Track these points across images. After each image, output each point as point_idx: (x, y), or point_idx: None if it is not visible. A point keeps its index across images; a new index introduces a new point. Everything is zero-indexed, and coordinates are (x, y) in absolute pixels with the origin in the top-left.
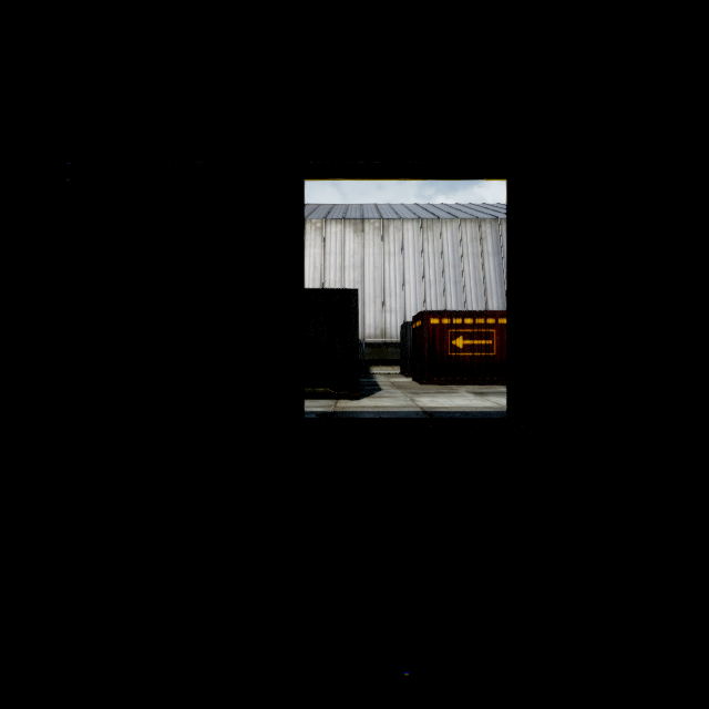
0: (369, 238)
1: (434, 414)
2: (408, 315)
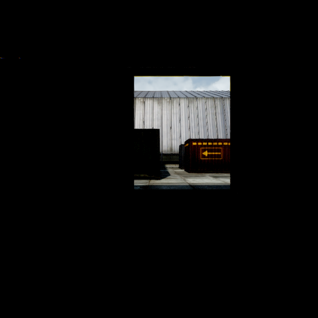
0: (164, 106)
1: (195, 187)
2: (182, 141)
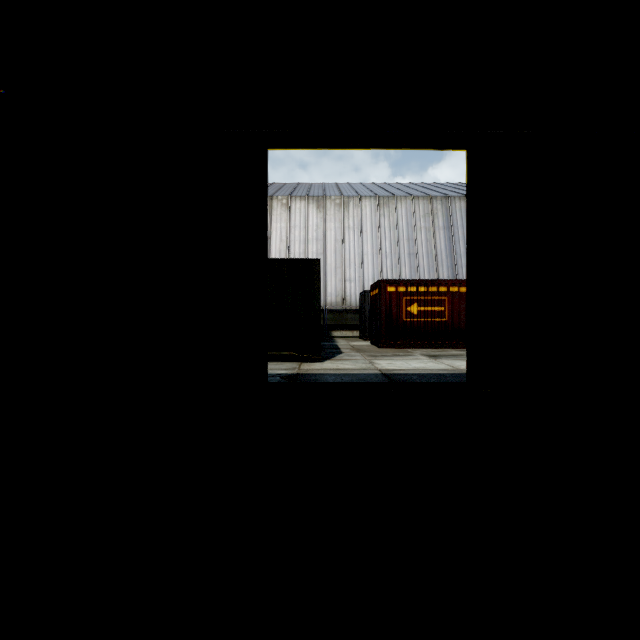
0: (330, 214)
1: (393, 377)
2: (366, 284)
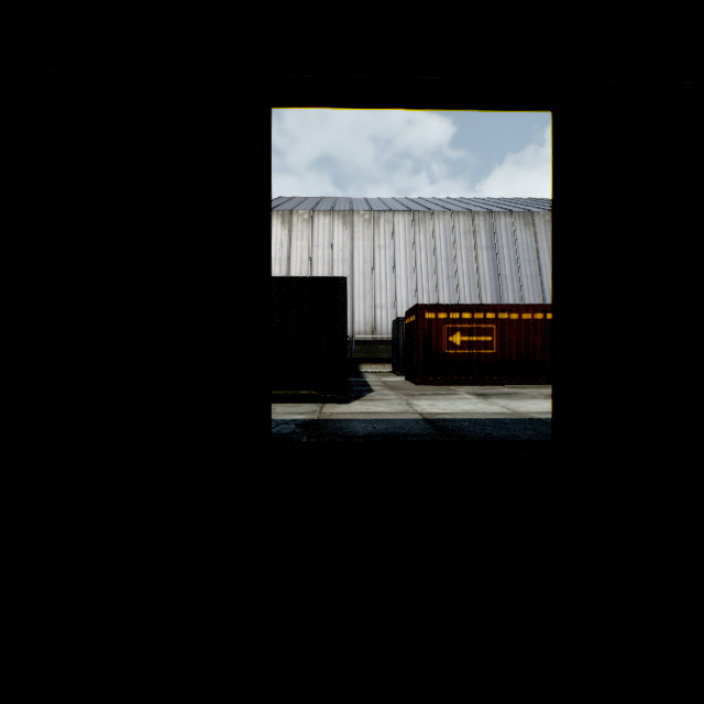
0: (358, 231)
1: (438, 423)
2: (399, 310)
